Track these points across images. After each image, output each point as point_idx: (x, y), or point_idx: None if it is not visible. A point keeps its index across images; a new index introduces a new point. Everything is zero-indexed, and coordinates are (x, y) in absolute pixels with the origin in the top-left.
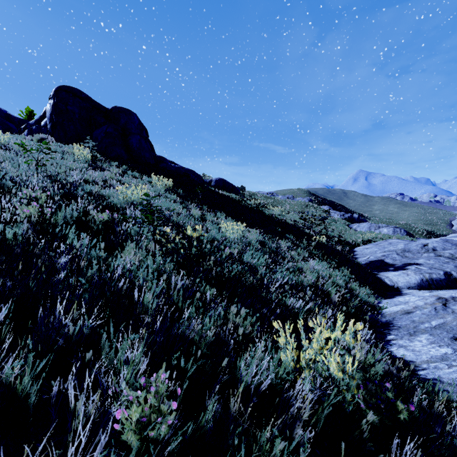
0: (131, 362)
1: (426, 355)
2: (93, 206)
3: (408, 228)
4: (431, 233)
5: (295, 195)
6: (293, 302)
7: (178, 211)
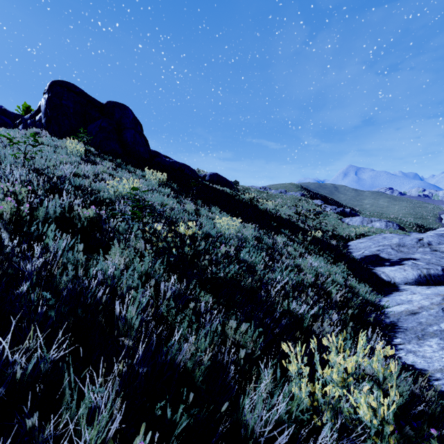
0: (96, 422)
1: (439, 362)
2: (80, 200)
3: (399, 221)
4: (421, 226)
5: (288, 189)
6: (297, 307)
7: (171, 205)
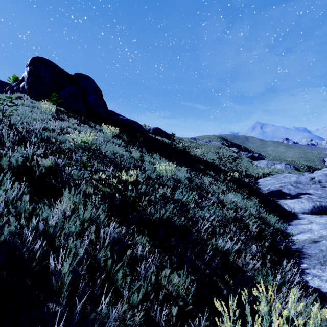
0: None
1: None
2: (43, 151)
3: (293, 163)
4: (310, 167)
5: (211, 139)
6: (223, 243)
7: (121, 153)
